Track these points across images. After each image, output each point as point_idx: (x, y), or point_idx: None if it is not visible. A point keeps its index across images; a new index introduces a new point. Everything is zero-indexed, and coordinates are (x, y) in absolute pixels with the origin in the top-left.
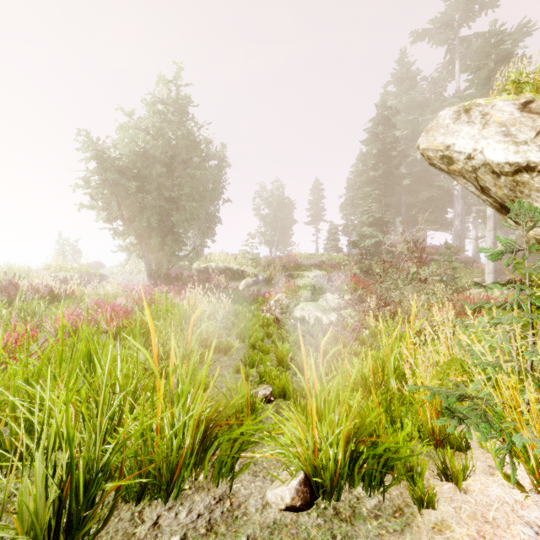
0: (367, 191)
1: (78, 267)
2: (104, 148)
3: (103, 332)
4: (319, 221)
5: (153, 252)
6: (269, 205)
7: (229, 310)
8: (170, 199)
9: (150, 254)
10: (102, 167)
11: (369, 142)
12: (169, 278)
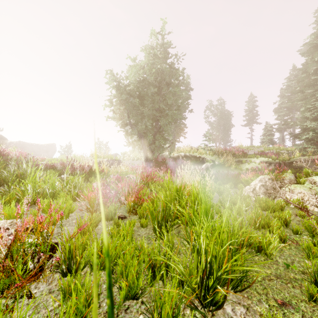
0: (308, 93)
1: (106, 156)
2: (120, 79)
3: (122, 203)
4: (253, 123)
5: (148, 145)
6: (215, 115)
7: (211, 188)
8: (158, 110)
9: (146, 146)
10: (119, 92)
11: (310, 52)
12: (157, 162)
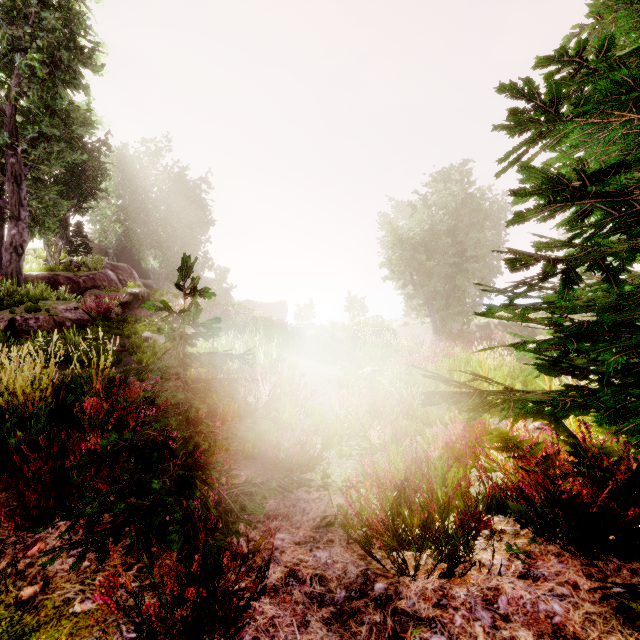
0: None
1: (376, 324)
2: (402, 233)
3: None
4: None
5: (437, 311)
6: None
7: (514, 367)
8: (452, 263)
9: (435, 313)
10: (400, 247)
11: None
12: (451, 335)
